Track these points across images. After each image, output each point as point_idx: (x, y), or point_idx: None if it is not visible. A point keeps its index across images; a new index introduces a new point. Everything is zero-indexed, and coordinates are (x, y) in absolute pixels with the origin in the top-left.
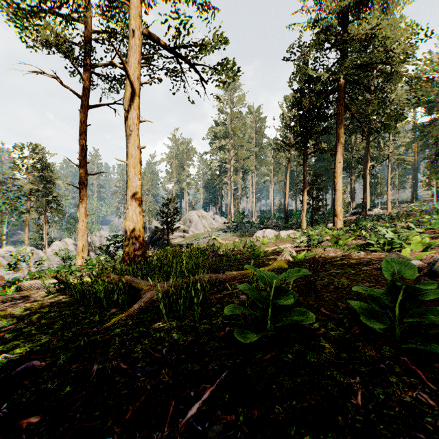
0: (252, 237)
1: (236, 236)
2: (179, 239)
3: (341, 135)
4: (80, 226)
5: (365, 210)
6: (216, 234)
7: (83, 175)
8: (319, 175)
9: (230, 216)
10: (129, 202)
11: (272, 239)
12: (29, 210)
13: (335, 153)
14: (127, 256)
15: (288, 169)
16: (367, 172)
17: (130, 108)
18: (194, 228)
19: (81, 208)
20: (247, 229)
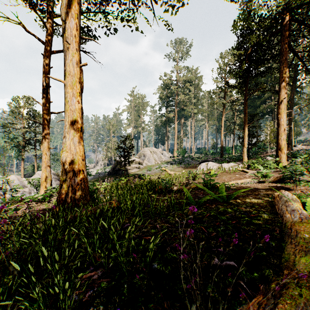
0: (197, 169)
1: (181, 167)
2: (135, 169)
3: (285, 72)
4: (43, 159)
5: (291, 146)
6: (164, 165)
7: (45, 112)
8: (255, 115)
9: (174, 152)
10: (67, 129)
11: (220, 172)
12: (24, 147)
13: (279, 91)
14: (64, 194)
15: (223, 113)
16: (292, 114)
17: (67, 16)
18: (147, 160)
19: (44, 143)
20: (189, 162)
